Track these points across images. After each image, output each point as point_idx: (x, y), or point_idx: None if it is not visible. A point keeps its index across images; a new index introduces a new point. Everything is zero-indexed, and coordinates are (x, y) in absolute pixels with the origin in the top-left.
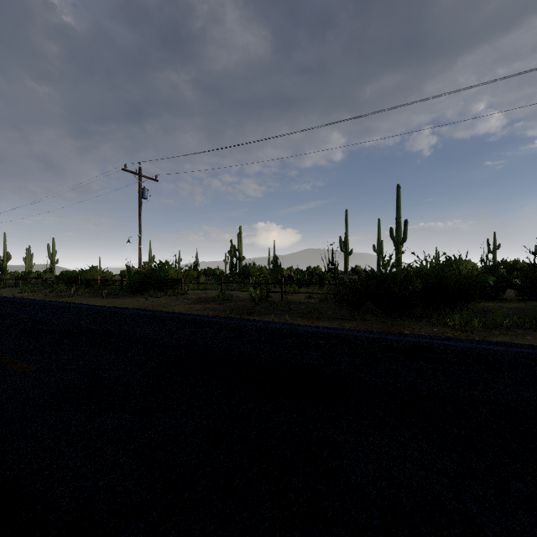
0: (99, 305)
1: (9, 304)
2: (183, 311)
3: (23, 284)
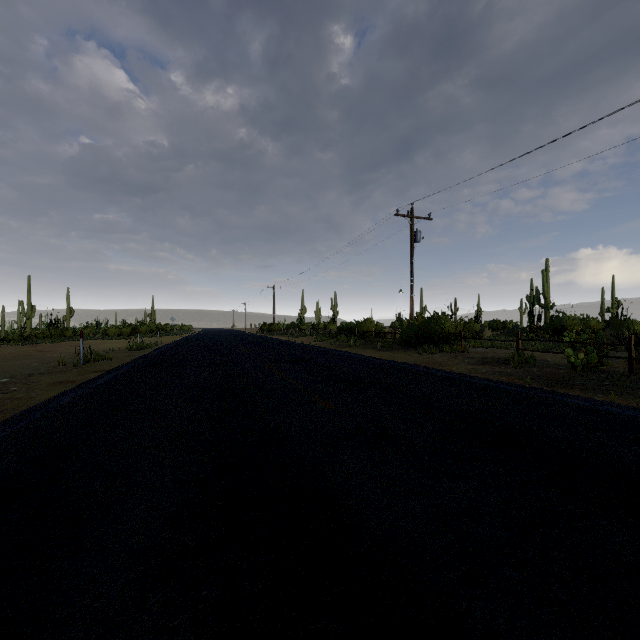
0: (375, 357)
1: (309, 350)
2: (464, 372)
3: (316, 334)
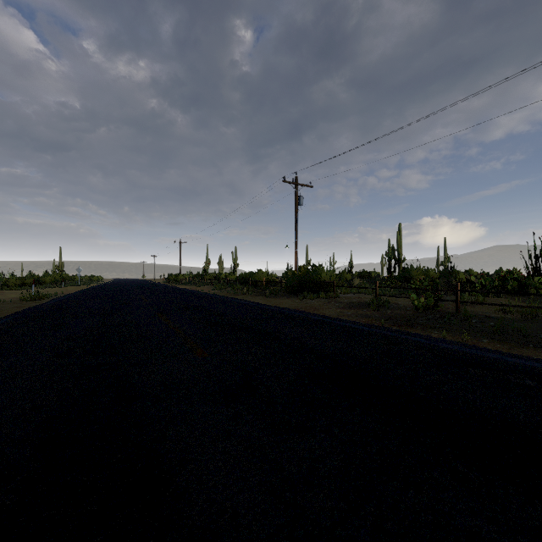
0: (262, 304)
1: (205, 298)
2: (333, 315)
3: (216, 283)
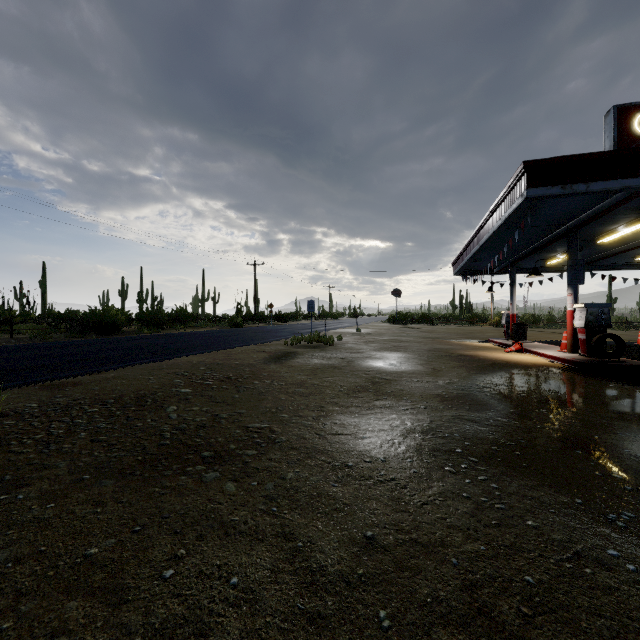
0: None
1: None
2: None
3: None
